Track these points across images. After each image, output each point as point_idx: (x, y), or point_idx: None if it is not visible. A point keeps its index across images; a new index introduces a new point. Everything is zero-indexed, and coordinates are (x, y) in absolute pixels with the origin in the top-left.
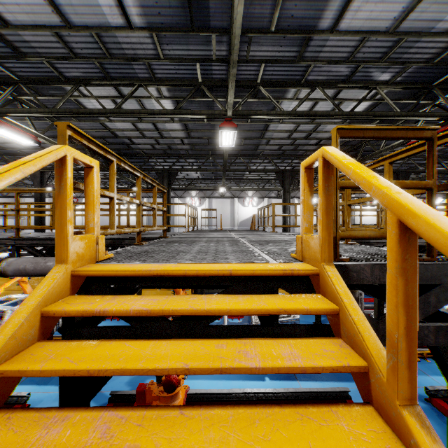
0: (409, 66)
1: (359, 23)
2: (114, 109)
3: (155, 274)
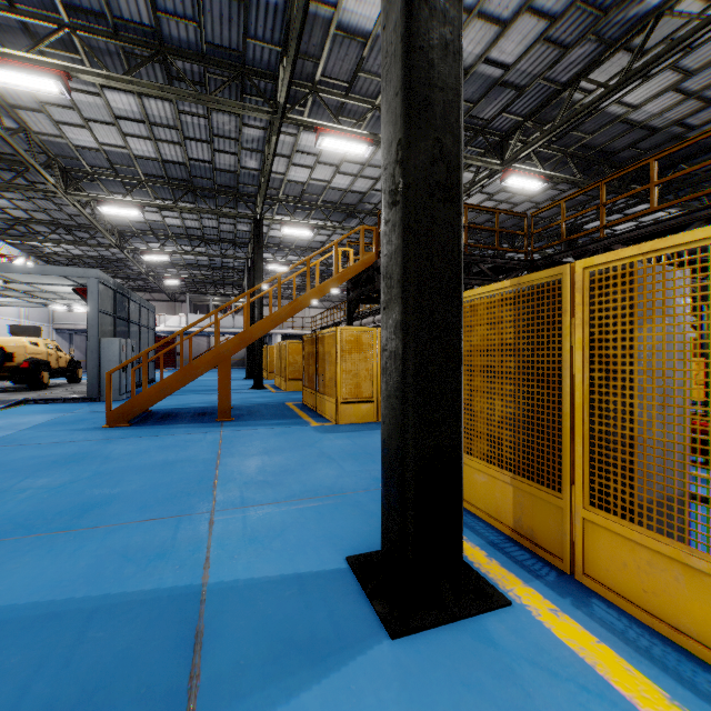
0: None
1: (519, 49)
2: None
3: None
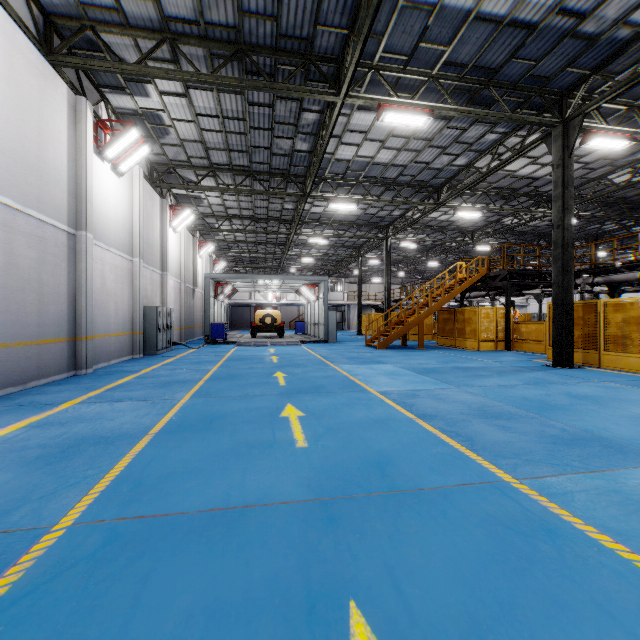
0: (639, 151)
1: None
2: (507, 228)
3: (465, 277)
